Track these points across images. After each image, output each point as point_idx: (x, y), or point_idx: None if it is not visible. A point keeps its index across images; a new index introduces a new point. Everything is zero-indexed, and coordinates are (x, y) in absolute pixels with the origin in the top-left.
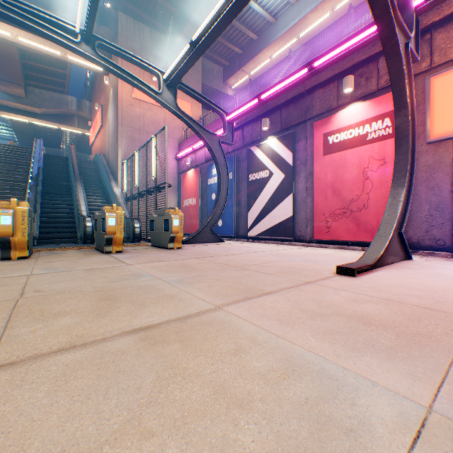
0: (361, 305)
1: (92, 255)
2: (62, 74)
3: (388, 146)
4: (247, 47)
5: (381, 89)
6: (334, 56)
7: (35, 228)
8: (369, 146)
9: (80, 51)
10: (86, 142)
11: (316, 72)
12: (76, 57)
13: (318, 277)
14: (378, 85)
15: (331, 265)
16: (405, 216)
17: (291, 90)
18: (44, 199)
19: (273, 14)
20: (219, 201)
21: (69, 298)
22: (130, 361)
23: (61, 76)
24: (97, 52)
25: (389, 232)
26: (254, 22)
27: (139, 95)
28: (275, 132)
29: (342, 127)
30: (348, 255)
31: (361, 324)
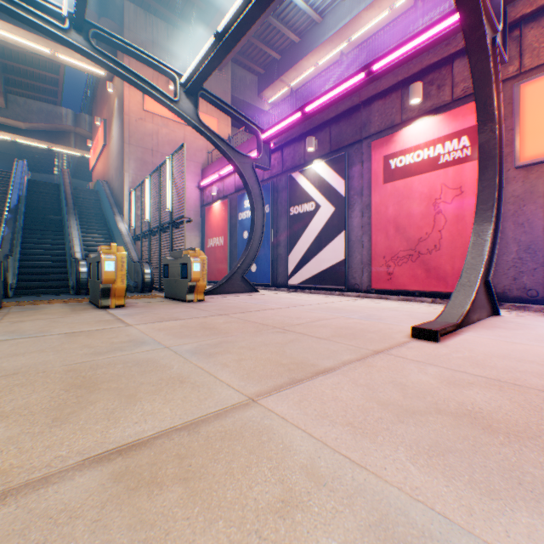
0: (465, 392)
1: (82, 311)
2: (54, 80)
3: (466, 172)
4: (287, 51)
5: (456, 100)
6: (398, 57)
7: (9, 275)
8: (441, 171)
9: (68, 41)
10: (87, 167)
11: (375, 77)
12: (70, 57)
13: (389, 343)
14: (453, 94)
15: (401, 323)
16: (493, 259)
17: (344, 101)
18: (26, 237)
19: (319, 11)
20: (253, 240)
21: (20, 385)
22: (78, 542)
23: (52, 81)
24: (92, 44)
25: (475, 280)
26: (296, 20)
27: (151, 106)
28: (323, 154)
29: (408, 148)
30: (418, 310)
31: (480, 431)
